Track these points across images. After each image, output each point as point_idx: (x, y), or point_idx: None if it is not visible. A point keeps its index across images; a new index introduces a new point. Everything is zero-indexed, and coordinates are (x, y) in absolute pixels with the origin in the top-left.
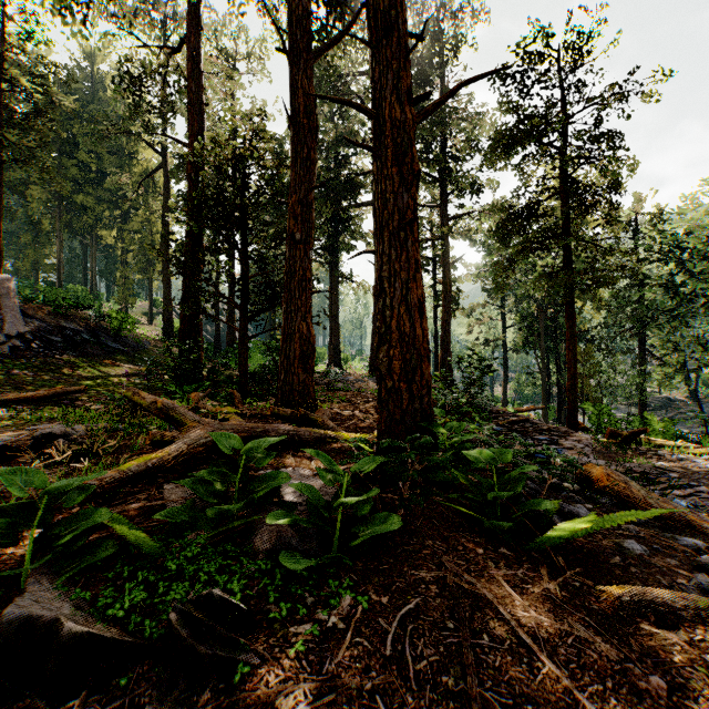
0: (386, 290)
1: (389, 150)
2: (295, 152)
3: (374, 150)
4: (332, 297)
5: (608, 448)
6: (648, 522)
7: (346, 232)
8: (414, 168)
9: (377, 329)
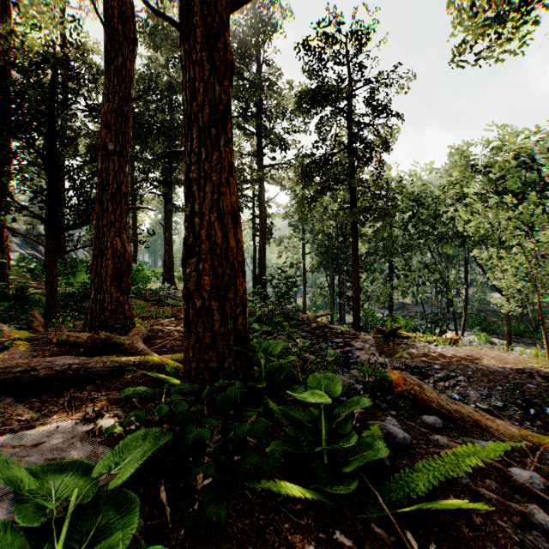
0: (194, 194)
1: (198, 30)
2: (108, 58)
3: (181, 27)
4: (167, 224)
5: (377, 341)
6: (444, 424)
7: (179, 169)
8: (227, 58)
9: (184, 239)
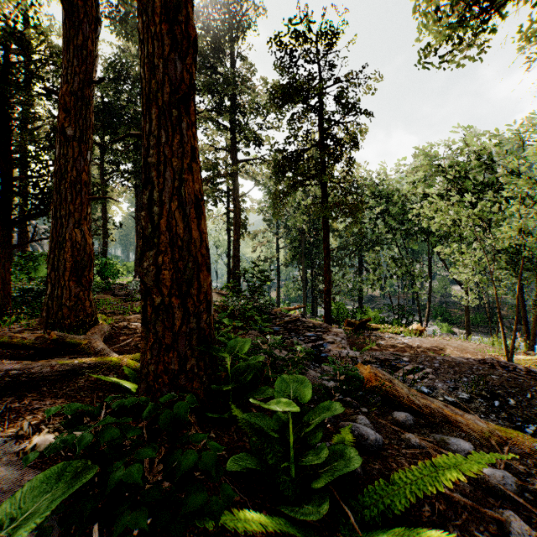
0: (153, 180)
1: (157, 1)
2: (66, 37)
3: None
4: (139, 217)
5: (348, 334)
6: (415, 421)
7: None
8: (190, 33)
9: (141, 230)
